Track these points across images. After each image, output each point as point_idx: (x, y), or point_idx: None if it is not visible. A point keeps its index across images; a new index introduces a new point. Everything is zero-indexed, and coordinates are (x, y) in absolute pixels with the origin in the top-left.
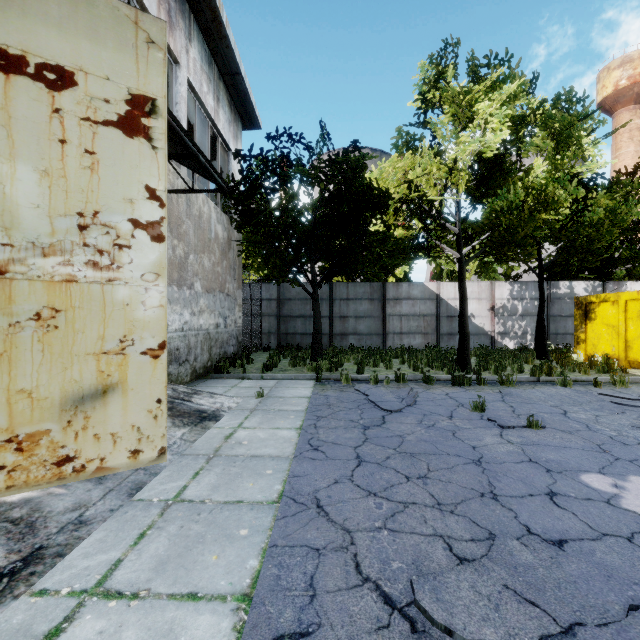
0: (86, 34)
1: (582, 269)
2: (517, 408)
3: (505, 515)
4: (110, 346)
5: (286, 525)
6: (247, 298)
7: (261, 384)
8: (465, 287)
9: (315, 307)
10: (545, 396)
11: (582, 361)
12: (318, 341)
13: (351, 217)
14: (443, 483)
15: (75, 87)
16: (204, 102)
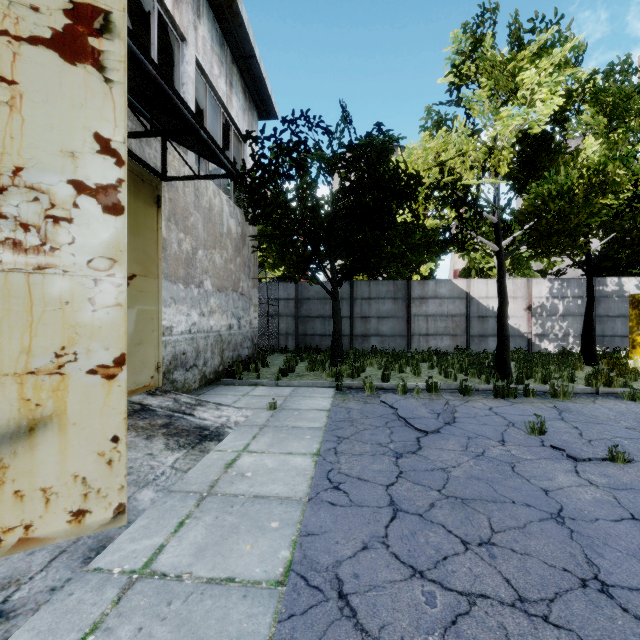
0: None
1: (632, 264)
2: (584, 430)
3: (635, 631)
4: (40, 363)
5: (292, 635)
6: (264, 298)
7: (275, 392)
8: (505, 284)
9: (335, 307)
10: (614, 414)
11: (639, 368)
12: (338, 344)
13: (375, 207)
14: (518, 556)
15: None
16: (215, 86)
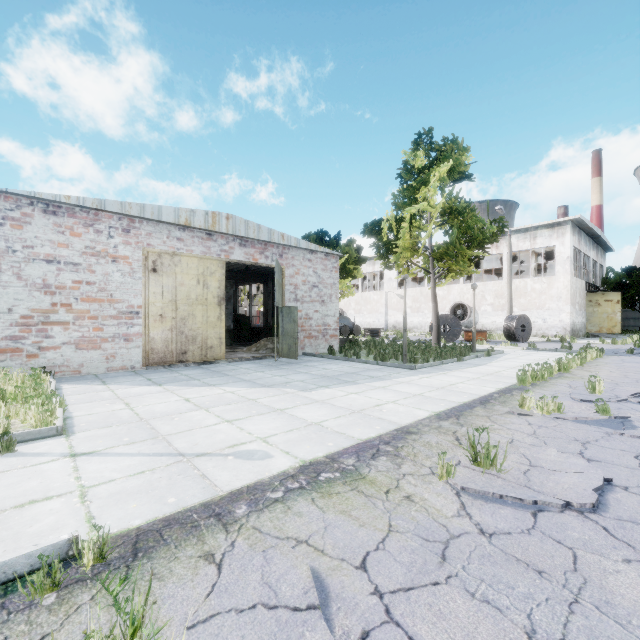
0: (613, 296)
1: None
2: None
3: None
4: (615, 322)
5: None
6: None
7: (622, 335)
8: None
9: None
10: None
11: None
12: None
13: None
14: None
15: (612, 301)
16: (600, 263)
